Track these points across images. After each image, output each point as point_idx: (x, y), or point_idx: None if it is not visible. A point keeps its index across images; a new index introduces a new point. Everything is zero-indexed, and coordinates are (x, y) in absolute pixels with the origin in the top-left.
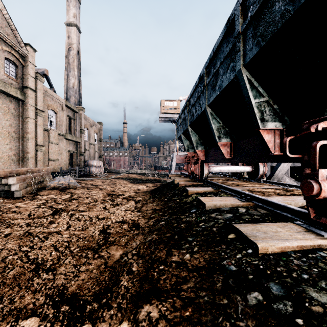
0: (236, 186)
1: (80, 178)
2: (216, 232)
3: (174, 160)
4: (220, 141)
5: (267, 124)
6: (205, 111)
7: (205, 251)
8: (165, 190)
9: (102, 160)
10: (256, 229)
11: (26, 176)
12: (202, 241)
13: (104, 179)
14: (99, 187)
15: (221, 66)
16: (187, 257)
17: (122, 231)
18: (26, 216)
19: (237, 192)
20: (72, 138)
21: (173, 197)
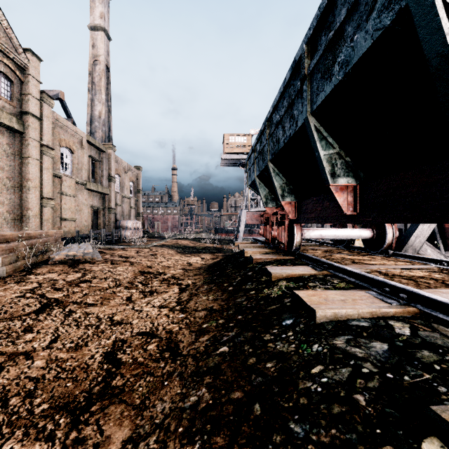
0: (353, 263)
1: (107, 245)
2: (370, 414)
3: (242, 219)
4: (335, 181)
5: None
6: (306, 125)
7: None
8: (230, 269)
9: (142, 219)
10: None
11: (17, 243)
12: None
13: (141, 248)
14: (130, 261)
15: (349, 16)
16: None
17: (144, 358)
18: None
19: (369, 280)
20: (96, 189)
21: (245, 284)
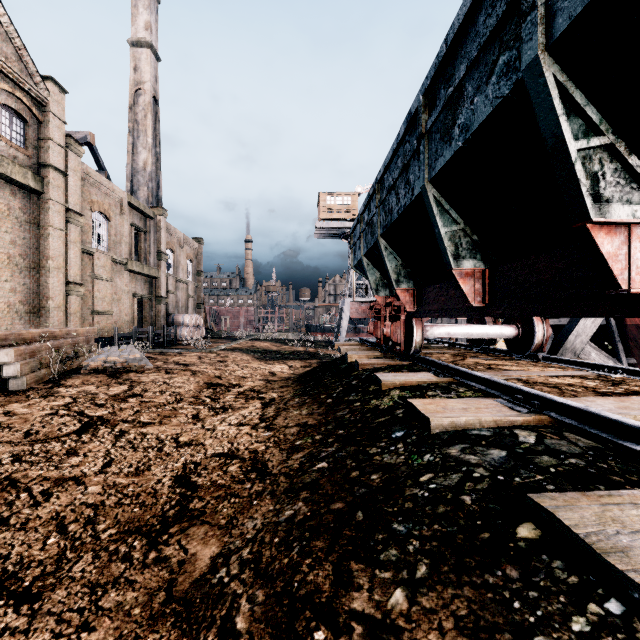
0: (488, 369)
1: (156, 349)
2: (474, 510)
3: (345, 313)
4: (459, 265)
5: (611, 210)
6: (423, 195)
7: (454, 583)
8: (329, 378)
9: (203, 313)
10: (610, 516)
11: (39, 345)
12: (436, 543)
13: (205, 352)
14: (191, 369)
15: (469, 73)
16: (399, 602)
17: (225, 480)
18: (19, 436)
19: (500, 388)
20: (141, 270)
21: (348, 395)
